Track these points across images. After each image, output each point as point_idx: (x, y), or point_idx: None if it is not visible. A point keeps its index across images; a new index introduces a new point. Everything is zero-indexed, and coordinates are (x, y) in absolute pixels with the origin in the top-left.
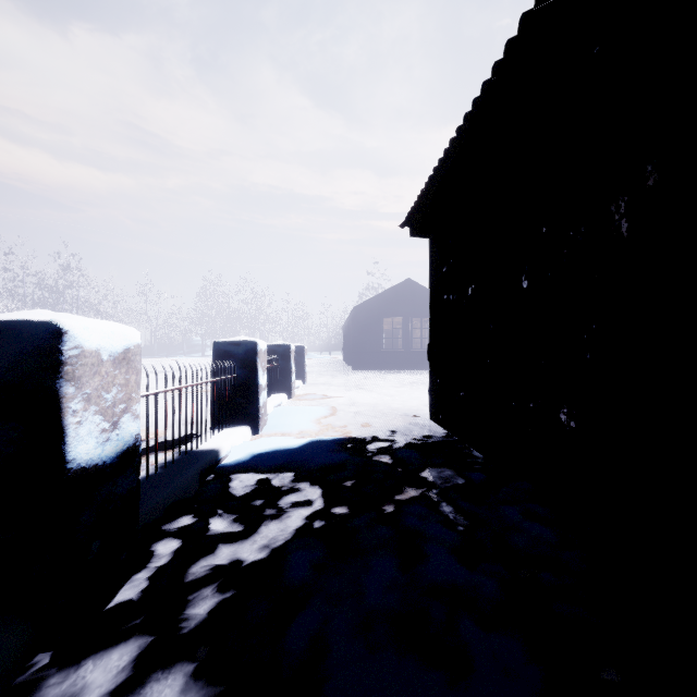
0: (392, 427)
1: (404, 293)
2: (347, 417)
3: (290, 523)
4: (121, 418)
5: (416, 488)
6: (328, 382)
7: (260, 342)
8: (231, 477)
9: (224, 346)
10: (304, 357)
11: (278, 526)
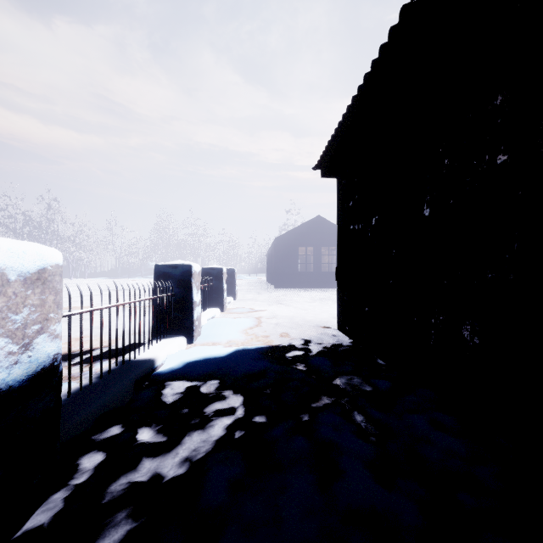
0: (306, 337)
1: (315, 227)
2: (269, 328)
3: (212, 433)
4: (34, 339)
5: (329, 396)
6: (254, 298)
7: (195, 265)
8: (164, 385)
9: (164, 269)
10: (235, 278)
11: (201, 436)
